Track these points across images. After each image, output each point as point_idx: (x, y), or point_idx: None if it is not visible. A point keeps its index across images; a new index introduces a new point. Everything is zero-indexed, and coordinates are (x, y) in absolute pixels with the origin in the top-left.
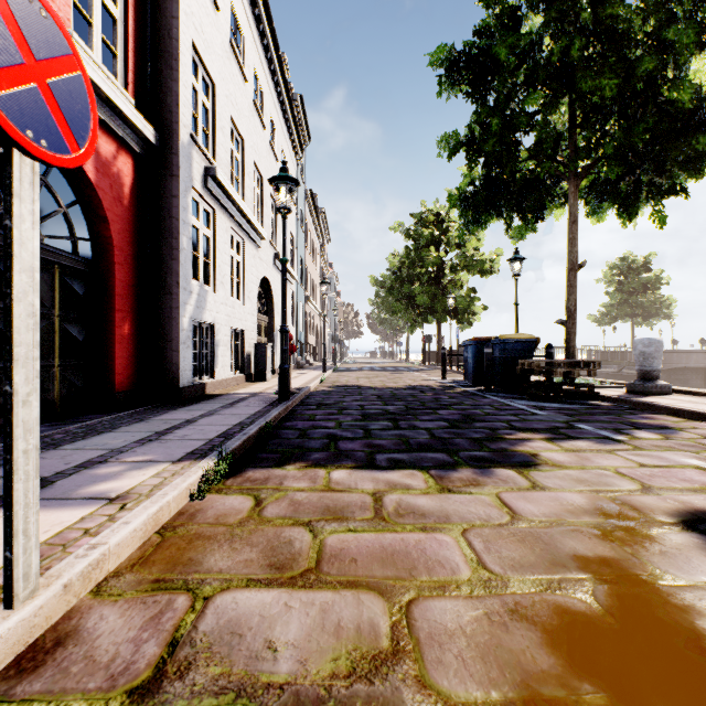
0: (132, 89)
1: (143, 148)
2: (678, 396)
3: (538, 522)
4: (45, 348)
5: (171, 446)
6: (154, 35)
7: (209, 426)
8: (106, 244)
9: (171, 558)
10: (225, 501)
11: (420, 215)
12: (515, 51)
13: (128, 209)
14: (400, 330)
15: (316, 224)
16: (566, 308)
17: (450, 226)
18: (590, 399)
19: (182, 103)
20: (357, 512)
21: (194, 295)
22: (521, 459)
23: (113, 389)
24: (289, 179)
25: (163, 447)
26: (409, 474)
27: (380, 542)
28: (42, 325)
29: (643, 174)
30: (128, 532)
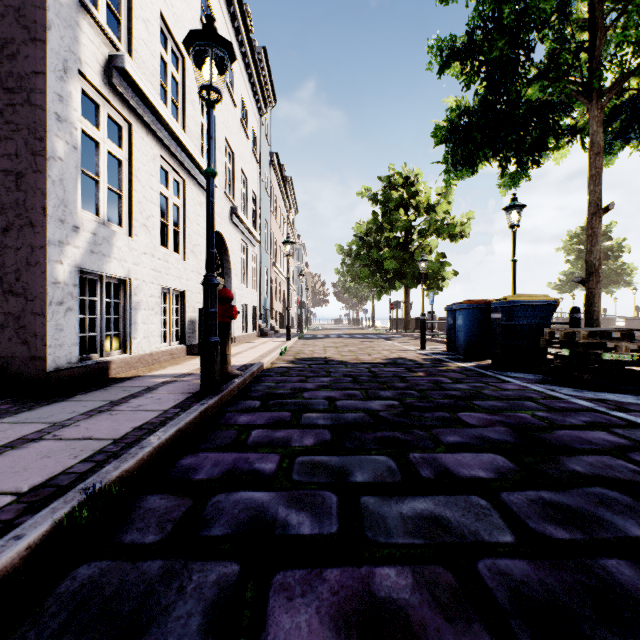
0: None
1: None
2: None
3: None
4: None
5: None
6: None
7: None
8: None
9: None
10: None
11: (389, 179)
12: None
13: None
14: (365, 298)
15: (282, 191)
16: (587, 262)
17: (419, 191)
18: None
19: None
20: None
21: (85, 233)
22: None
23: None
24: (215, 38)
25: None
26: None
27: None
28: None
29: None
30: None
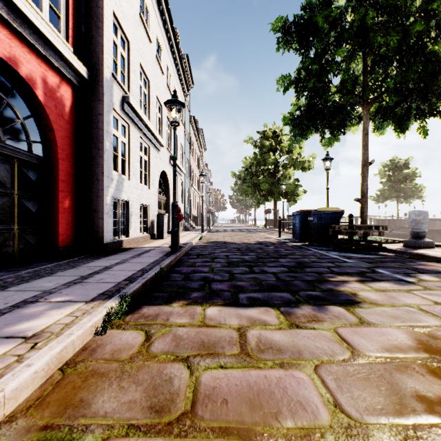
0: (71, 41)
1: (79, 81)
2: (439, 249)
3: (375, 357)
4: (7, 216)
5: (89, 288)
6: (87, 5)
7: (119, 271)
8: (52, 145)
9: (64, 399)
10: (122, 336)
11: (263, 132)
12: (329, 19)
13: (68, 122)
14: (250, 206)
15: (197, 138)
16: (361, 190)
17: (282, 139)
18: (380, 251)
19: (106, 51)
20: (227, 347)
21: (114, 181)
22: (345, 297)
23: (57, 245)
24: (178, 102)
25: (83, 289)
26: (265, 311)
27: (246, 379)
28: (4, 201)
29: (411, 103)
30: (28, 375)
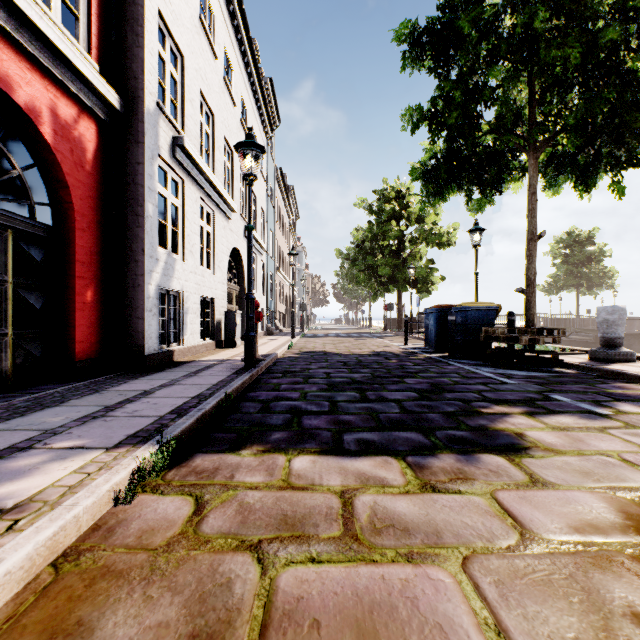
0: (96, 54)
1: (108, 114)
2: None
3: (558, 543)
4: None
5: (114, 425)
6: (120, 1)
7: (164, 399)
8: (67, 209)
9: (52, 620)
10: (158, 505)
11: (382, 192)
12: (478, 24)
13: (91, 174)
14: (363, 299)
15: (285, 201)
16: (526, 277)
17: (410, 202)
18: (554, 367)
19: (148, 70)
20: (322, 525)
21: (161, 262)
22: (506, 440)
23: (74, 358)
24: (254, 145)
25: (105, 427)
26: (383, 463)
27: (352, 583)
28: None
29: (600, 148)
30: None
